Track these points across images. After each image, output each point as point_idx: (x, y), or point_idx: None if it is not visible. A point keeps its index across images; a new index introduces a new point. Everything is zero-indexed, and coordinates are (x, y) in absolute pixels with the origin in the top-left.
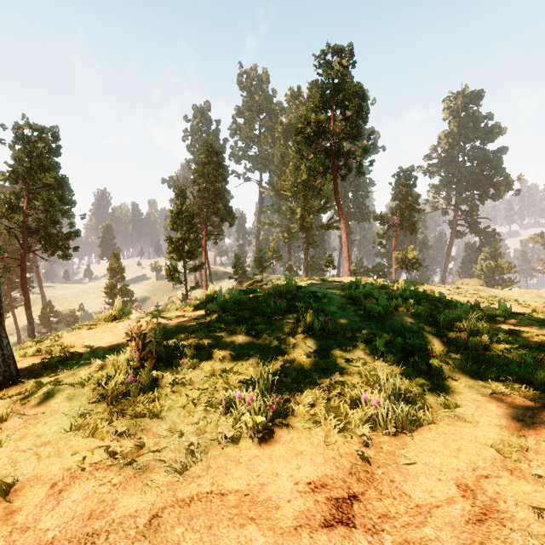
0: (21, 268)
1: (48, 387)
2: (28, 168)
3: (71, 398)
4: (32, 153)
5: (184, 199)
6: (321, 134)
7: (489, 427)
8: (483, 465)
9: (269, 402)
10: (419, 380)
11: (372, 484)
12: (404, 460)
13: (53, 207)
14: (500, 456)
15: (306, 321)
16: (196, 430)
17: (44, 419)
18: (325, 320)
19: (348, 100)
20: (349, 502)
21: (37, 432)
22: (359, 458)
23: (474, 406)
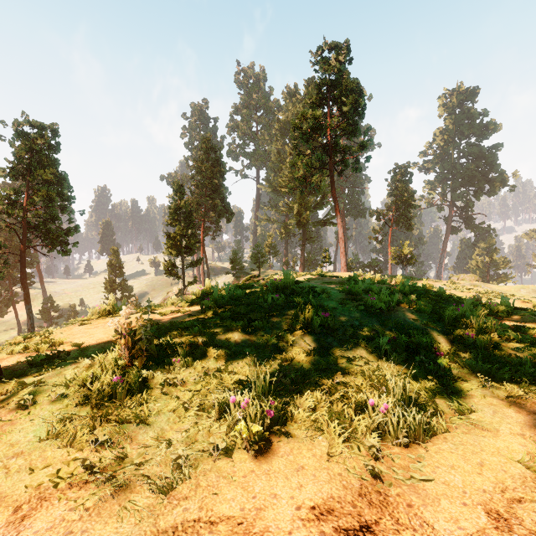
0: (21, 263)
1: (30, 388)
2: (28, 164)
3: (54, 400)
4: (32, 150)
5: (182, 195)
6: (318, 130)
7: (511, 436)
8: (512, 485)
9: (266, 407)
10: (427, 381)
11: (386, 509)
12: (421, 477)
13: (52, 203)
14: (530, 473)
15: (305, 317)
16: (185, 438)
17: (21, 424)
18: (325, 316)
19: (345, 96)
20: (361, 535)
21: (11, 440)
22: (369, 475)
23: (491, 411)
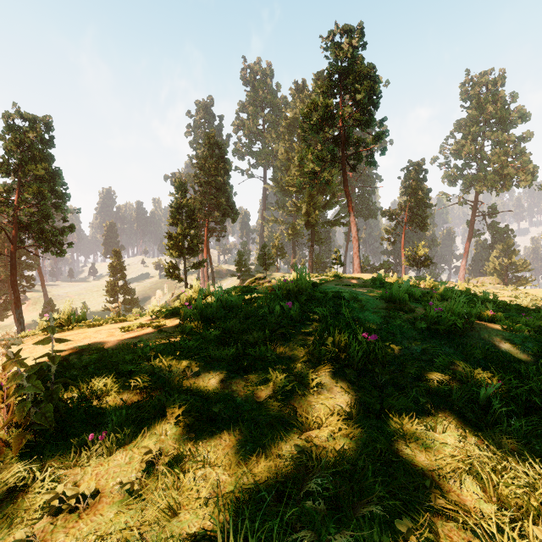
0: (11, 265)
1: None
2: (19, 159)
3: None
4: (23, 144)
5: (184, 193)
6: (329, 120)
7: None
8: None
9: None
10: None
11: None
12: None
13: (45, 200)
14: None
15: (334, 339)
16: None
17: None
18: (368, 339)
19: (358, 83)
20: None
21: None
22: None
23: None
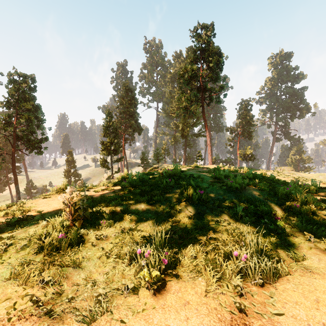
0: (12, 160)
1: (4, 241)
2: (16, 99)
3: (19, 249)
4: (19, 90)
5: (111, 118)
6: (194, 77)
7: None
8: None
9: (162, 256)
10: (270, 236)
11: None
12: (275, 312)
13: (31, 123)
14: None
15: (188, 193)
16: (106, 279)
17: None
18: (200, 193)
19: (211, 57)
20: None
21: None
22: (237, 309)
23: (317, 259)
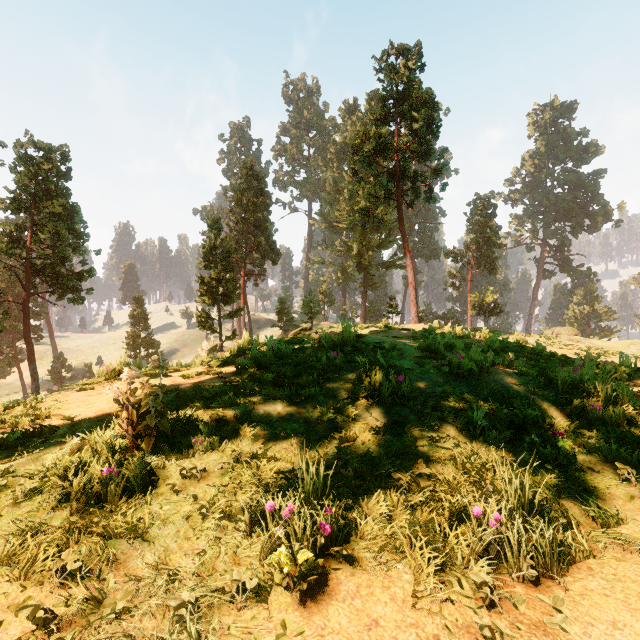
0: (24, 314)
1: None
2: (32, 194)
3: (21, 499)
4: (37, 177)
5: (218, 232)
6: (383, 151)
7: None
8: None
9: (320, 517)
10: (544, 472)
11: None
12: None
13: (62, 241)
14: None
15: (371, 381)
16: (199, 566)
17: None
18: (398, 380)
19: (416, 110)
20: None
21: None
22: (484, 639)
23: None
